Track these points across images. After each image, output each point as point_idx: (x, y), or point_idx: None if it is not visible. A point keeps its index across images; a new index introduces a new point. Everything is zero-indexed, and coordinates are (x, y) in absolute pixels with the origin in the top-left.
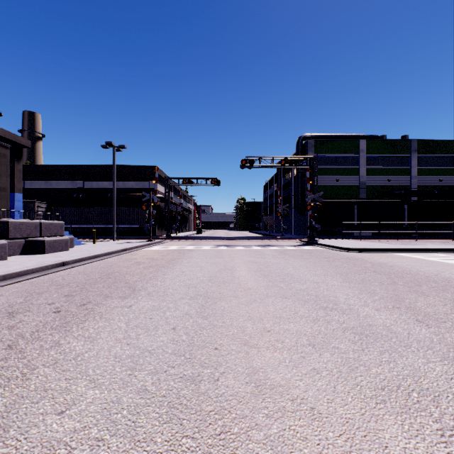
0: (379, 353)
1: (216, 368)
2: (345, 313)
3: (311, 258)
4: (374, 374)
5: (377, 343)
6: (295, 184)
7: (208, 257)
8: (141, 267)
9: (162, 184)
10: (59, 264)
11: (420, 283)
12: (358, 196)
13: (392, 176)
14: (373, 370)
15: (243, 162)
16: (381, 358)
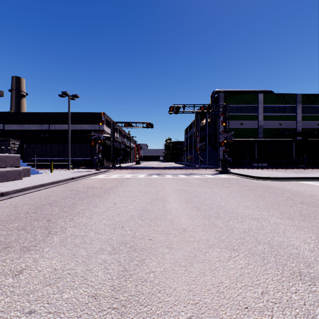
0: None
1: None
2: None
3: (232, 186)
4: None
5: None
6: (209, 127)
7: (142, 186)
8: (76, 197)
9: (109, 127)
10: None
11: None
12: (257, 136)
13: (283, 121)
14: None
15: (171, 108)
16: None
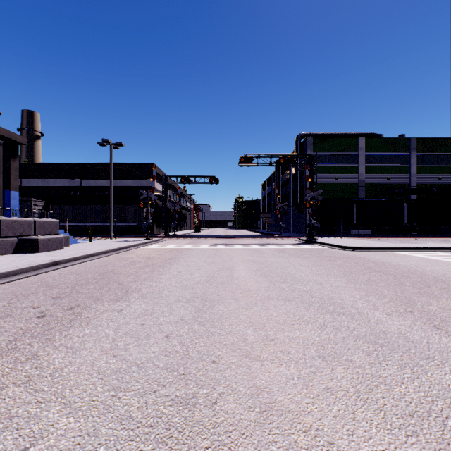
0: (400, 367)
1: (214, 387)
2: (354, 318)
3: (311, 257)
4: (398, 396)
5: (395, 355)
6: (293, 182)
7: (206, 256)
8: (136, 267)
9: (160, 182)
10: (51, 264)
11: (428, 284)
12: (357, 195)
13: (391, 174)
14: (396, 390)
15: (242, 159)
16: (403, 374)
